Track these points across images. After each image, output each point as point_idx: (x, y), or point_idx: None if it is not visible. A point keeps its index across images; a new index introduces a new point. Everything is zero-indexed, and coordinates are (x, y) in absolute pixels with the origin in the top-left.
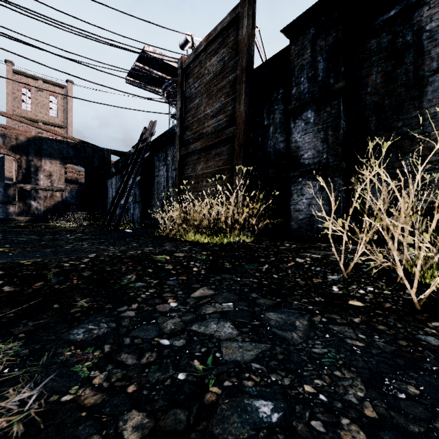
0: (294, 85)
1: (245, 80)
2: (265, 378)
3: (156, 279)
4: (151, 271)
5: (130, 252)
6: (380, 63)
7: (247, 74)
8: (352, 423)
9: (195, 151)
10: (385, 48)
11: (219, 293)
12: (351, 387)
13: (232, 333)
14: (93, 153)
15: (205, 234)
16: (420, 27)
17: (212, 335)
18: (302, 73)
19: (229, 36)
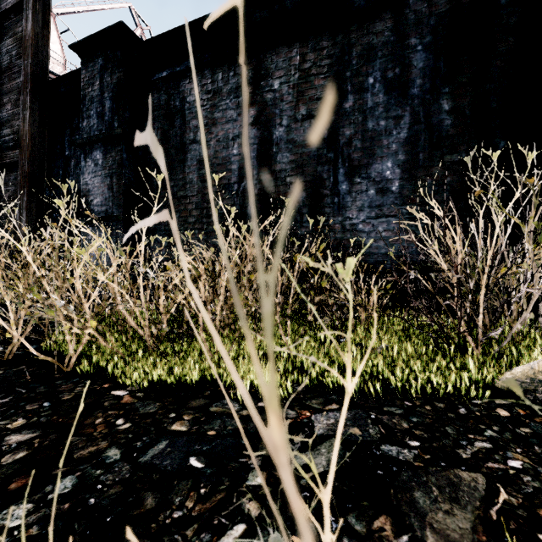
0: (85, 117)
1: (31, 92)
2: None
3: None
4: None
5: None
6: (160, 119)
7: (34, 84)
8: None
9: None
10: (163, 106)
11: None
12: None
13: None
14: None
15: None
16: (184, 97)
17: None
18: (92, 106)
19: (17, 24)
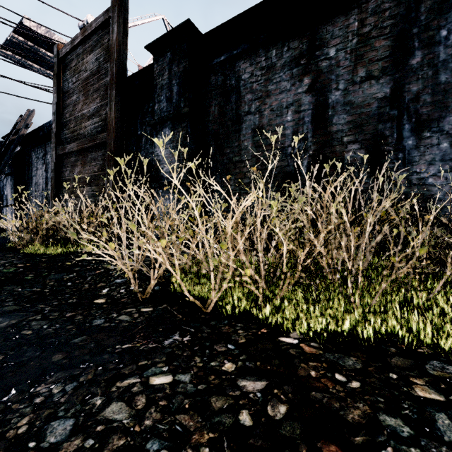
0: (157, 102)
1: (116, 87)
2: None
3: None
4: None
5: None
6: (217, 97)
7: (118, 81)
8: None
9: (72, 152)
10: (220, 86)
11: None
12: None
13: None
14: None
15: (42, 245)
16: (239, 75)
17: None
18: (162, 92)
19: (104, 37)
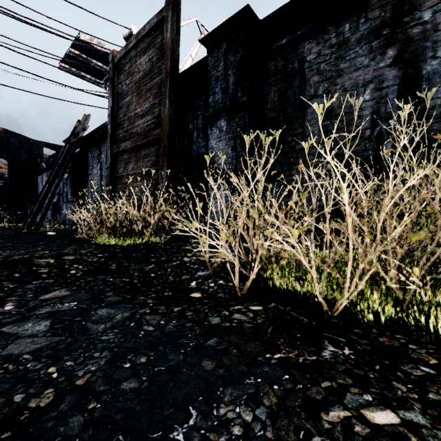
0: (211, 94)
1: (170, 84)
2: (22, 366)
3: (16, 284)
4: (16, 276)
5: (15, 257)
6: (277, 83)
7: (171, 78)
8: (53, 391)
9: (126, 150)
10: (280, 71)
11: (75, 294)
12: (93, 364)
13: (41, 330)
14: (20, 144)
15: (113, 236)
16: (303, 57)
17: (16, 333)
18: (217, 84)
19: (157, 37)
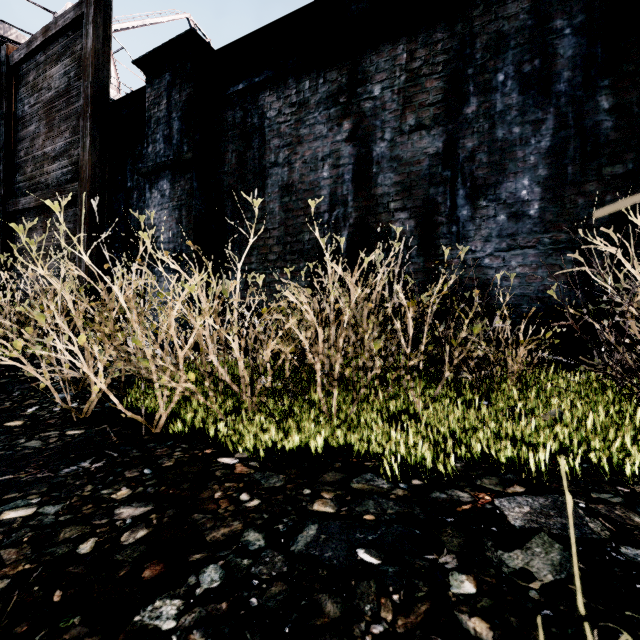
0: (151, 141)
1: (92, 116)
2: None
3: None
4: None
5: None
6: (235, 140)
7: (95, 108)
8: None
9: (28, 209)
10: (239, 125)
11: None
12: None
13: None
14: None
15: None
16: (263, 112)
17: None
18: (158, 128)
19: (76, 42)
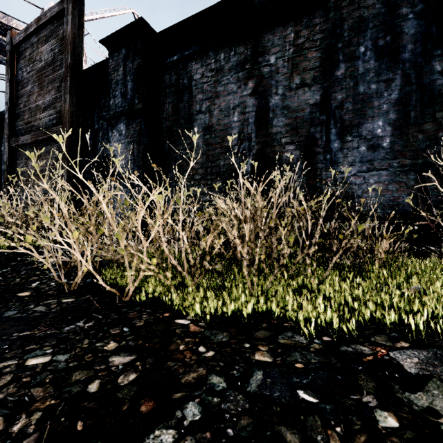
0: (112, 96)
1: (71, 79)
2: None
3: None
4: None
5: None
6: (171, 95)
7: (72, 73)
8: None
9: (26, 144)
10: (174, 84)
11: None
12: None
13: None
14: None
15: None
16: (191, 76)
17: None
18: (117, 87)
19: (59, 28)
